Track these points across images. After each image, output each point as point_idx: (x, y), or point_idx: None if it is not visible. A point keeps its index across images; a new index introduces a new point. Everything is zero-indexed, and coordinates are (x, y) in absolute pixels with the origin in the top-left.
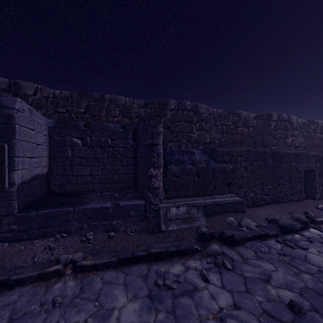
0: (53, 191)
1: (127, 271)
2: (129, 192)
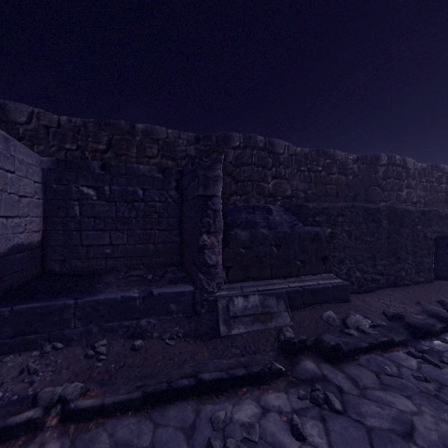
0: (50, 269)
1: (158, 417)
2: (171, 271)
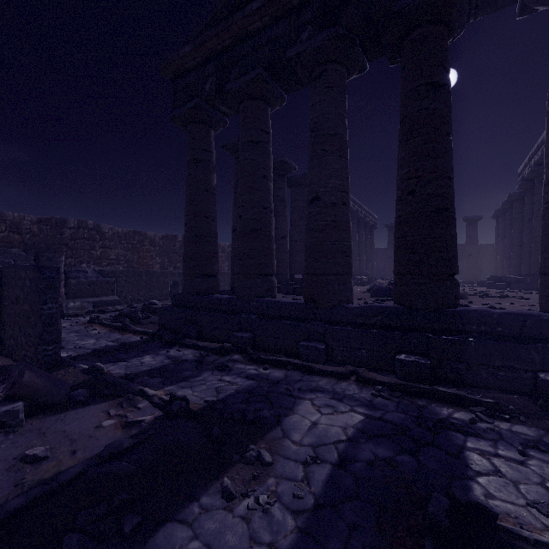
0: None
1: None
2: None
